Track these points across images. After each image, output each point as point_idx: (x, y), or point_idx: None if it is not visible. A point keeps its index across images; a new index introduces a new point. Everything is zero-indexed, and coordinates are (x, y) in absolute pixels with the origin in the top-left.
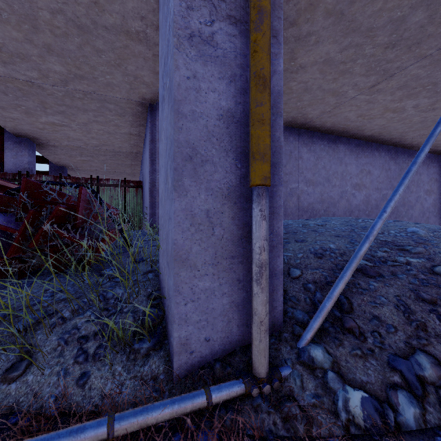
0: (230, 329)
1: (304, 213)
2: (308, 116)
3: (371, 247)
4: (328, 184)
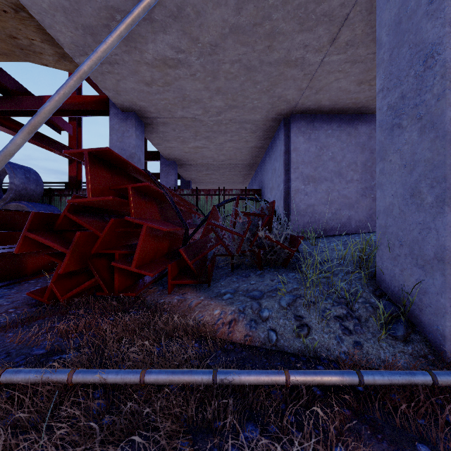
0: None
1: None
2: None
3: None
4: None
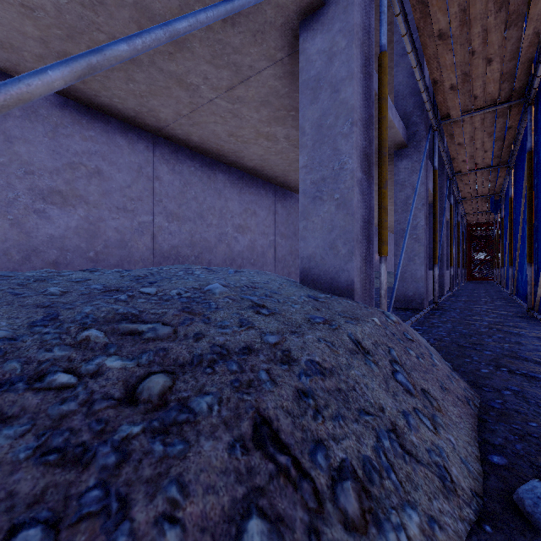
0: None
1: (165, 260)
2: (159, 114)
3: (59, 335)
4: (201, 221)
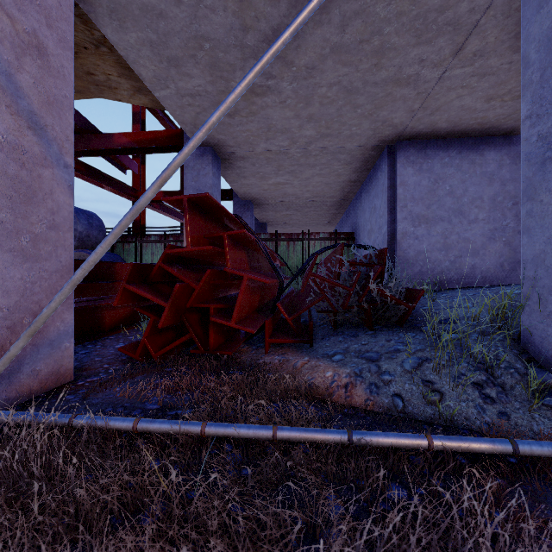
0: None
1: None
2: None
3: None
4: None
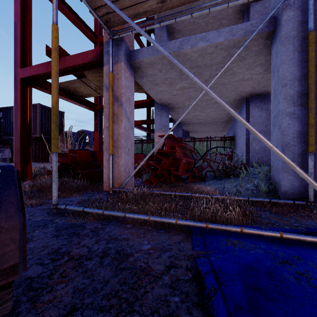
0: (300, 191)
1: None
2: None
3: None
4: None
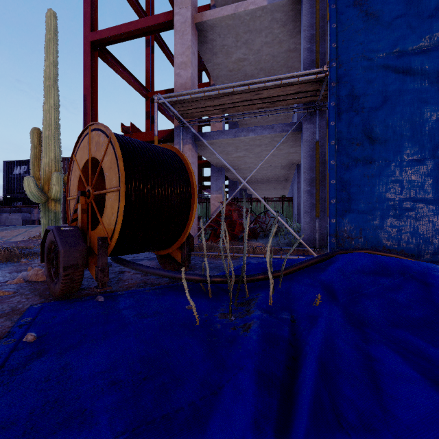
0: (313, 242)
1: None
2: None
3: None
4: None
